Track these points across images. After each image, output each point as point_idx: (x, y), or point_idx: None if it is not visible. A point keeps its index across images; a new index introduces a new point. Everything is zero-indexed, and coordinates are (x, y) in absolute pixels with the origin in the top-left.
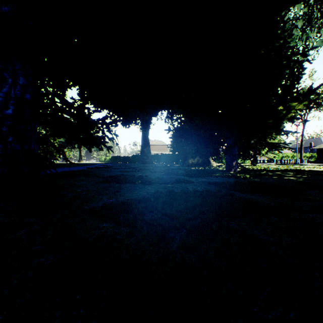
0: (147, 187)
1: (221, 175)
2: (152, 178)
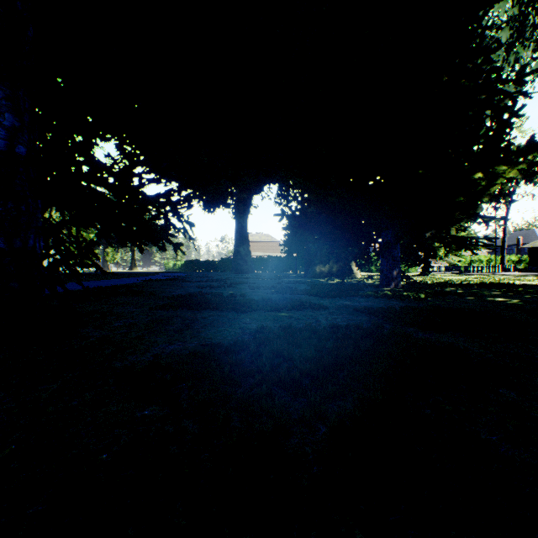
0: (243, 319)
1: (375, 294)
2: (252, 300)
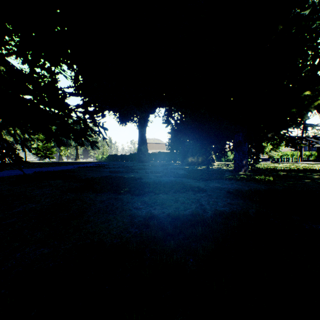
0: (135, 203)
1: (235, 177)
2: (146, 182)
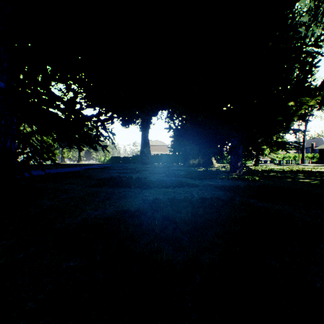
0: (144, 193)
1: (227, 177)
2: (150, 181)
